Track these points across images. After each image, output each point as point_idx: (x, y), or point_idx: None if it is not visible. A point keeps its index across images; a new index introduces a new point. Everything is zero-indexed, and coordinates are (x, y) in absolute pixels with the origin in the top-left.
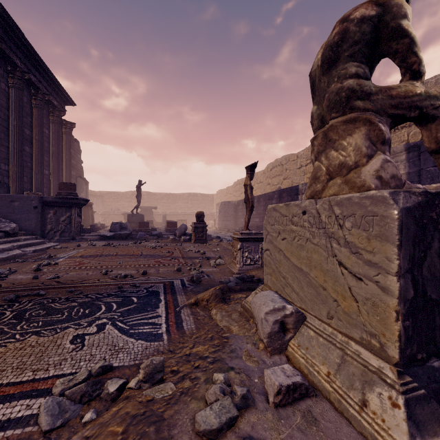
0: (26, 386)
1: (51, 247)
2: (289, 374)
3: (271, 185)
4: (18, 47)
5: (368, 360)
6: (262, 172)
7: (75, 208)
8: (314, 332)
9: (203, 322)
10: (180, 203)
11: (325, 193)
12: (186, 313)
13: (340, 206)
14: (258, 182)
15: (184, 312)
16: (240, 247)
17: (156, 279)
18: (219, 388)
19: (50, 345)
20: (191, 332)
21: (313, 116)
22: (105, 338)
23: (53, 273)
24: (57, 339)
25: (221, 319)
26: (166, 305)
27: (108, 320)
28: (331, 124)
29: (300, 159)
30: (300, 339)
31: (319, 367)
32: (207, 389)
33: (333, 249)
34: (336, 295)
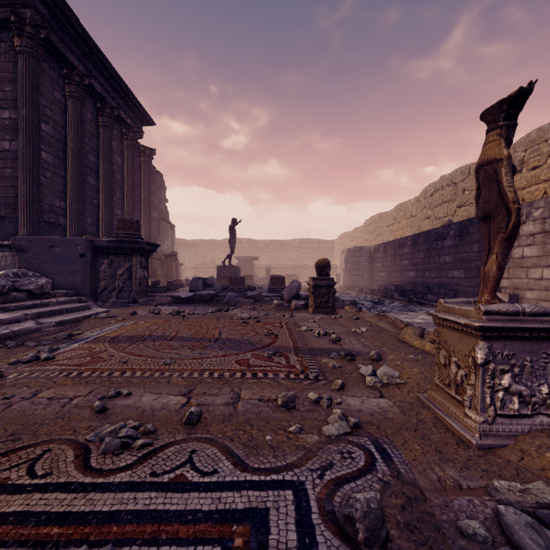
0: None
1: (95, 315)
2: None
3: (433, 218)
4: (74, 41)
5: None
6: (415, 201)
7: (137, 256)
8: None
9: None
10: (289, 252)
11: None
12: None
13: None
14: (408, 216)
15: None
16: (485, 359)
17: (208, 479)
18: None
19: None
20: None
21: None
22: None
23: (10, 391)
24: None
25: None
26: None
27: None
28: None
29: None
30: None
31: None
32: None
33: None
34: None
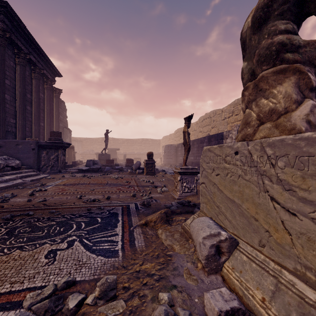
0: (3, 297)
1: (44, 177)
2: (226, 298)
3: (202, 132)
4: (22, 36)
5: (304, 292)
6: (196, 123)
7: (61, 150)
8: (247, 257)
9: (151, 241)
10: (136, 145)
11: (256, 136)
12: (138, 232)
13: (272, 147)
14: (193, 130)
15: (136, 231)
16: (180, 179)
17: (116, 203)
18: (164, 311)
19: (29, 259)
20: (141, 249)
21: (244, 71)
22: (72, 254)
23: (43, 197)
24: (35, 254)
25: (166, 238)
26: (123, 225)
27: (76, 237)
28: (262, 76)
29: (224, 113)
30: (233, 262)
31: (253, 291)
32: (153, 308)
33: (264, 186)
34: (268, 227)
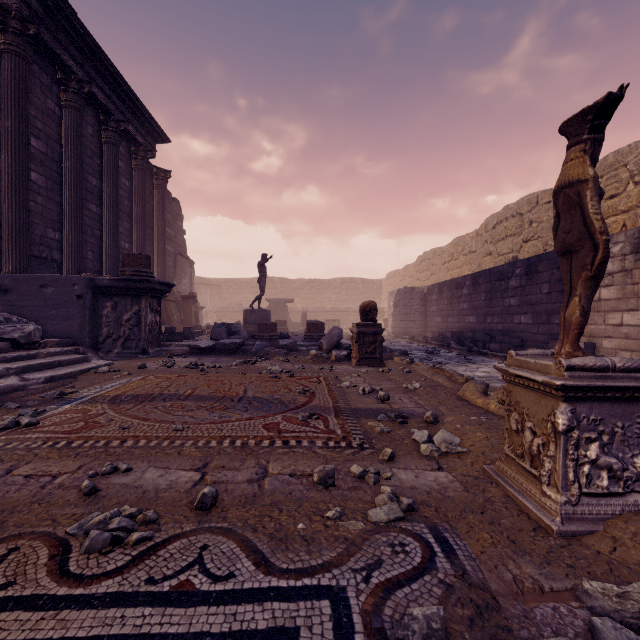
0: None
1: (95, 368)
2: None
3: (496, 255)
4: (71, 39)
5: None
6: (475, 234)
7: (147, 298)
8: None
9: None
10: (329, 293)
11: None
12: None
13: None
14: (466, 252)
15: None
16: (568, 425)
17: (221, 586)
18: None
19: None
20: None
21: None
22: None
23: None
24: None
25: None
26: None
27: None
28: None
29: None
30: None
31: None
32: None
33: None
34: None
